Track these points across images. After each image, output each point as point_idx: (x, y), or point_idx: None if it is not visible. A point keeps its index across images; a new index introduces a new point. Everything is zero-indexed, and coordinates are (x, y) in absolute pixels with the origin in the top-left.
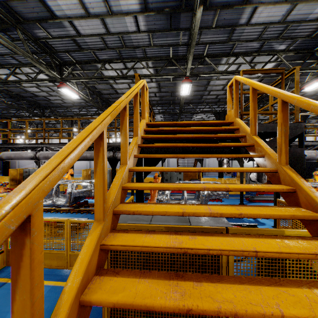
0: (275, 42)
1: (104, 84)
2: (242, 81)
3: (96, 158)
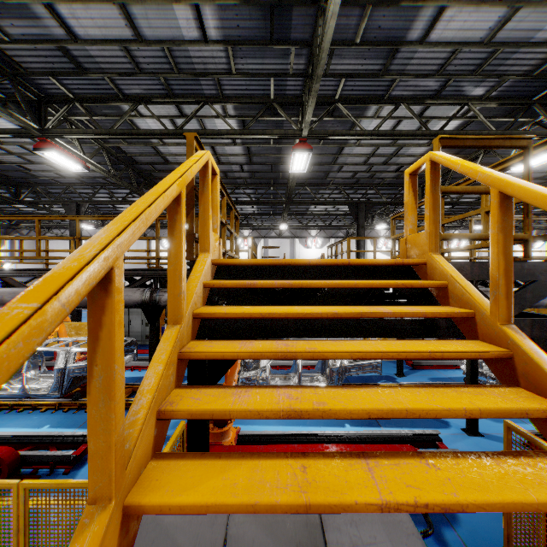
0: (468, 82)
1: (140, 145)
2: (459, 168)
3: None
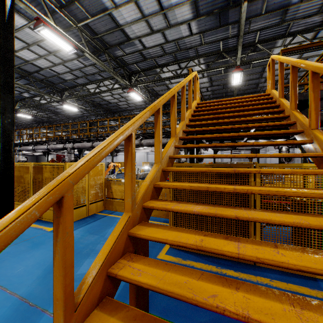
0: None
1: (161, 86)
2: (275, 58)
3: (171, 107)
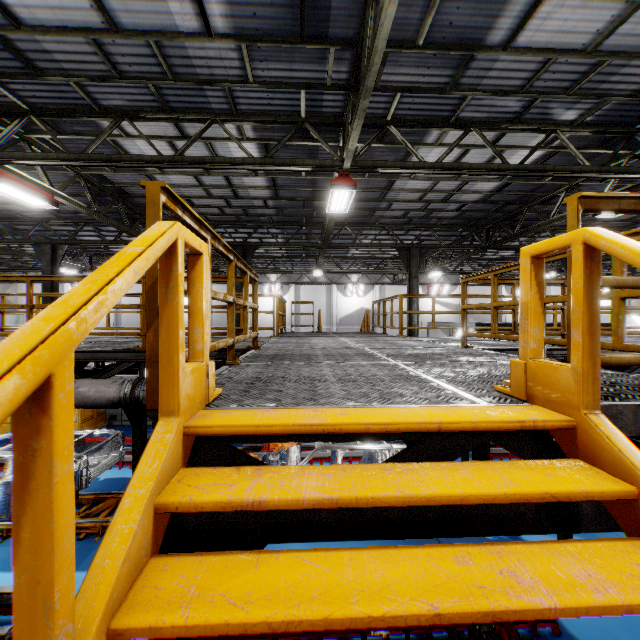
0: (558, 103)
1: (130, 173)
2: None
3: None
